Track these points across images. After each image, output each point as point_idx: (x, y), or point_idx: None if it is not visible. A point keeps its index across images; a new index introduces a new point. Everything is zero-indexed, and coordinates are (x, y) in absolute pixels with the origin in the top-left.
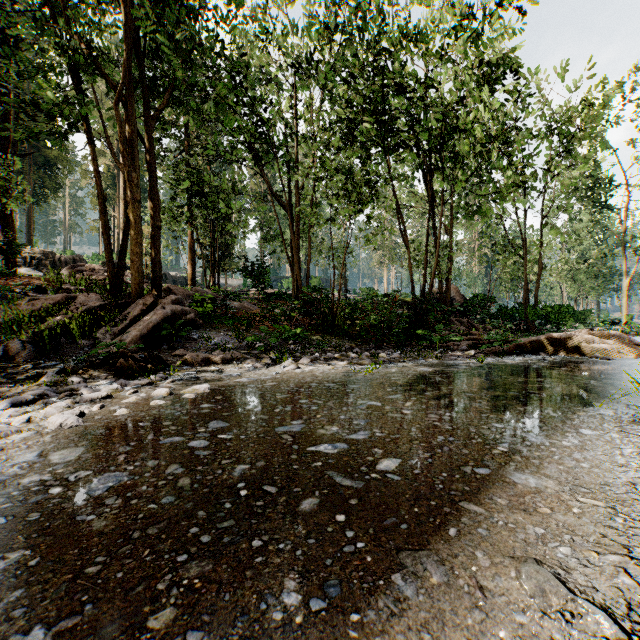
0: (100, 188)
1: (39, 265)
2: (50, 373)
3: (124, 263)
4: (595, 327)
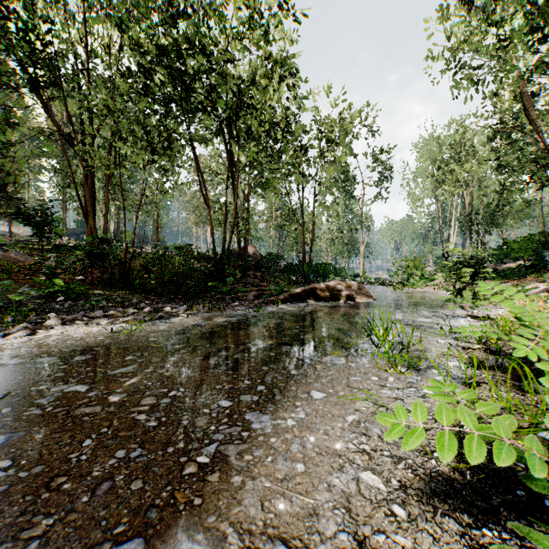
0: None
1: None
2: None
3: None
4: (346, 279)
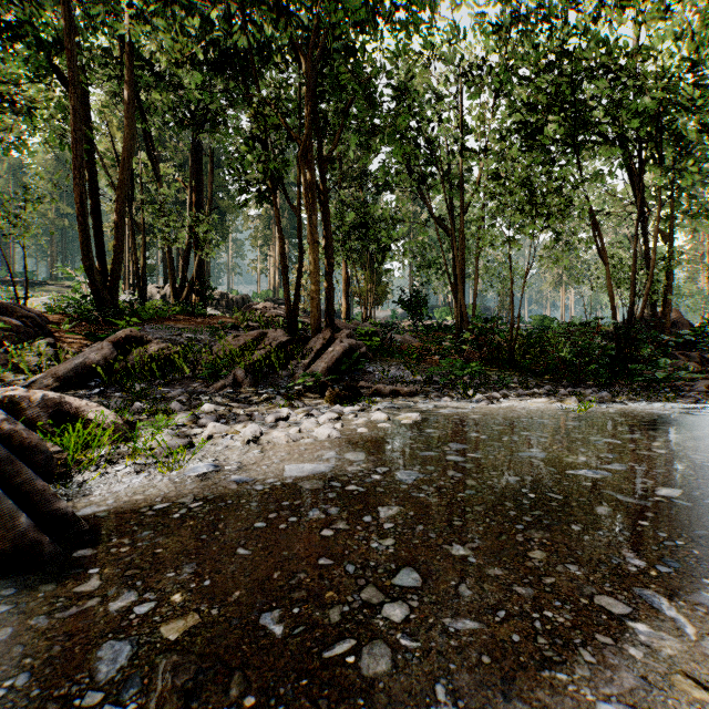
0: (280, 233)
1: (217, 305)
2: (279, 397)
3: (299, 300)
4: None
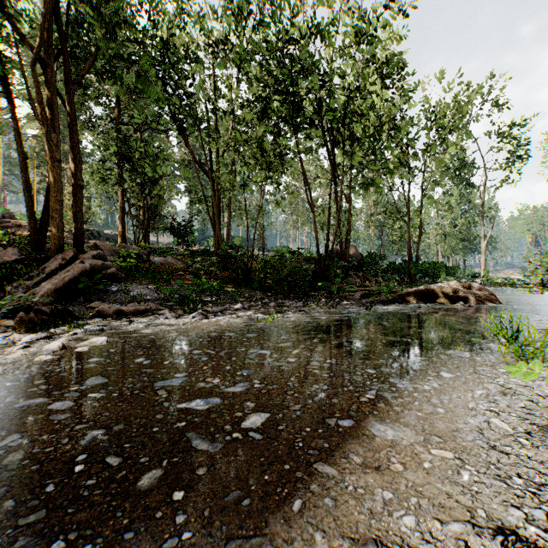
0: (21, 147)
1: None
2: None
3: (47, 220)
4: (462, 279)
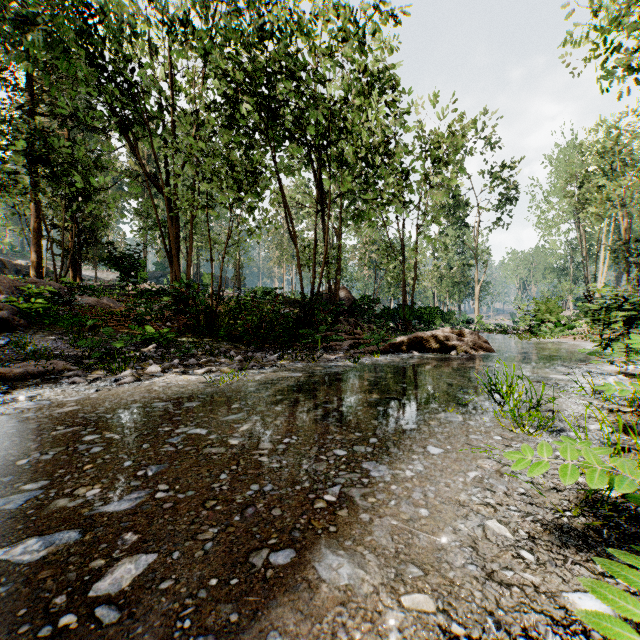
0: None
1: None
2: None
3: None
4: (457, 326)
